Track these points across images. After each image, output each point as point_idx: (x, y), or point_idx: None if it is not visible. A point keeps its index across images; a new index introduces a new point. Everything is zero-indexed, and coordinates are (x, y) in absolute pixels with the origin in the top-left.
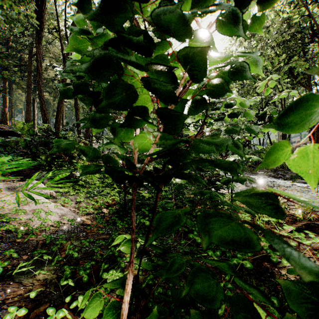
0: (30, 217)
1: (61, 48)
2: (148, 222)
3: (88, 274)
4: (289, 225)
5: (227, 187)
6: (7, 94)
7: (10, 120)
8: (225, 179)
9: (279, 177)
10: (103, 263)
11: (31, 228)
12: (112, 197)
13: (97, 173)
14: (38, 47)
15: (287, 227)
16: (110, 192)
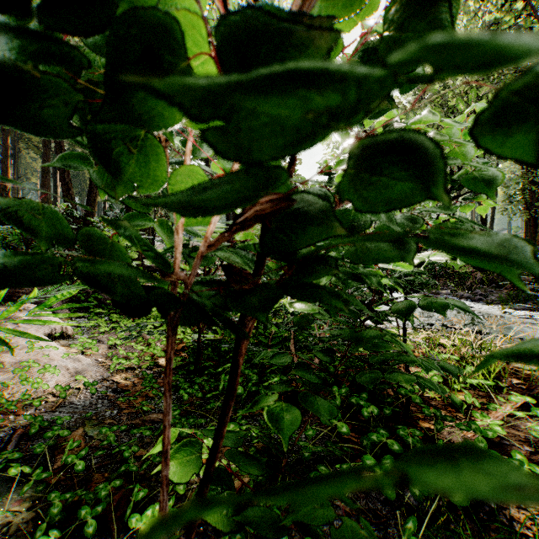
0: (10, 376)
1: None
2: (241, 388)
3: (106, 509)
4: (516, 391)
5: (401, 319)
6: (9, 158)
7: None
8: (404, 303)
9: (478, 299)
10: (137, 486)
11: (5, 401)
12: (179, 336)
13: (45, 282)
14: None
15: (517, 397)
16: None
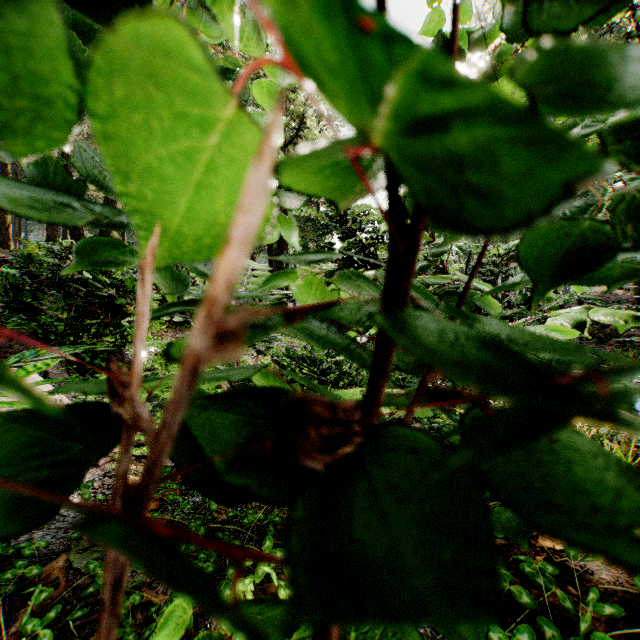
0: None
1: None
2: None
3: None
4: None
5: None
6: None
7: (17, 241)
8: None
9: None
10: None
11: None
12: None
13: None
14: None
15: None
16: None
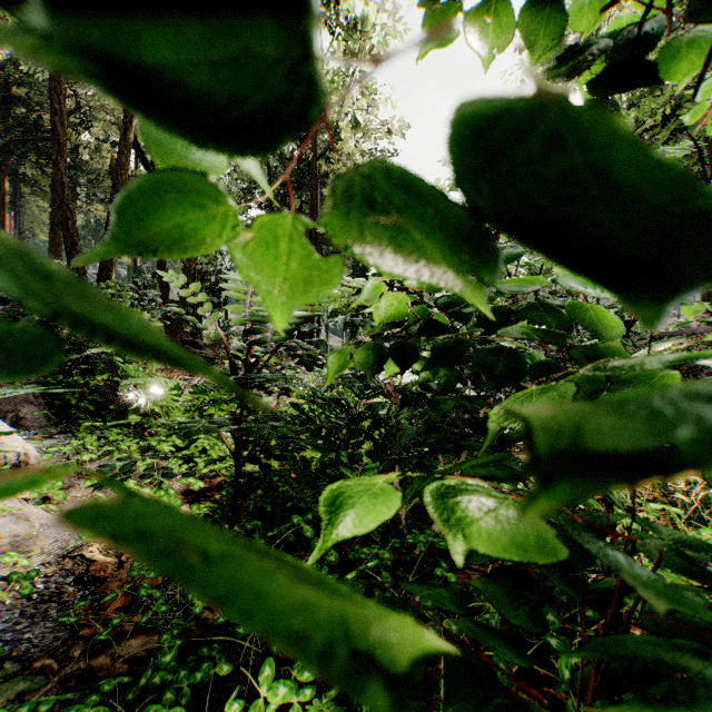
0: None
1: None
2: None
3: None
4: None
5: None
6: (6, 206)
7: None
8: None
9: None
10: None
11: None
12: (212, 467)
13: None
14: (56, 77)
15: None
16: (210, 450)
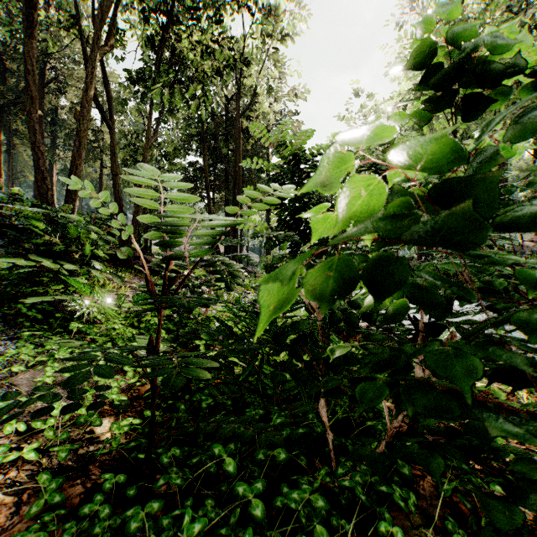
0: None
1: (85, 57)
2: None
3: None
4: None
5: None
6: (2, 153)
7: None
8: None
9: None
10: None
11: None
12: None
13: None
14: (29, 43)
15: None
16: None
